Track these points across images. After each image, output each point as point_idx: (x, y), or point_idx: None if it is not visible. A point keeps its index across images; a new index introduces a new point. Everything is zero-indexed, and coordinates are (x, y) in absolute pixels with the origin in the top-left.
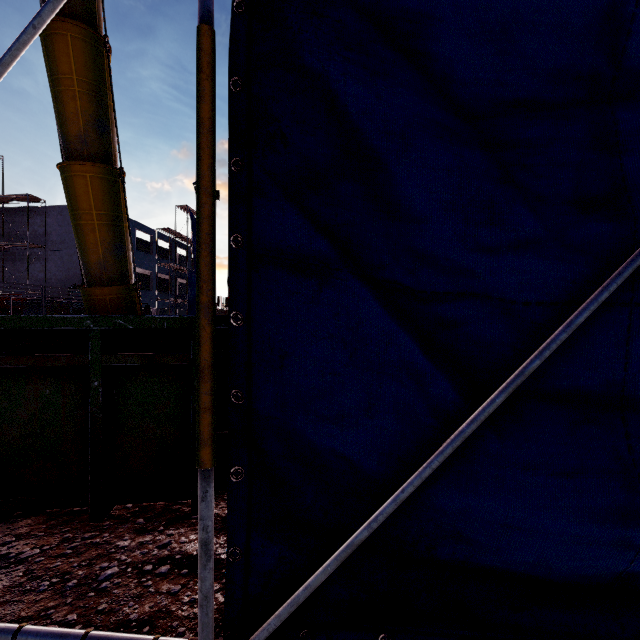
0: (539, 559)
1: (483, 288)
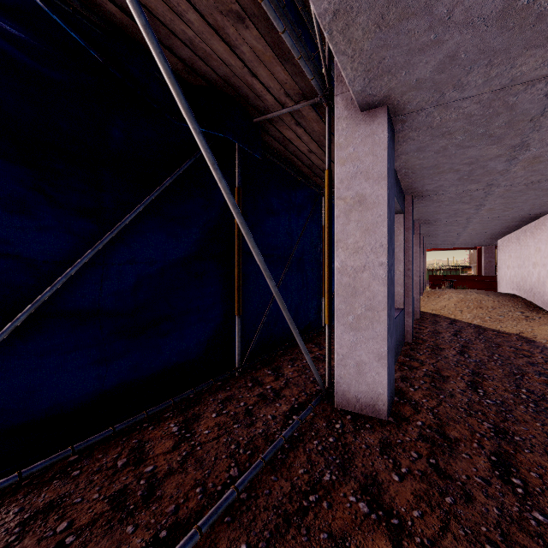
0: (54, 403)
1: (15, 251)
